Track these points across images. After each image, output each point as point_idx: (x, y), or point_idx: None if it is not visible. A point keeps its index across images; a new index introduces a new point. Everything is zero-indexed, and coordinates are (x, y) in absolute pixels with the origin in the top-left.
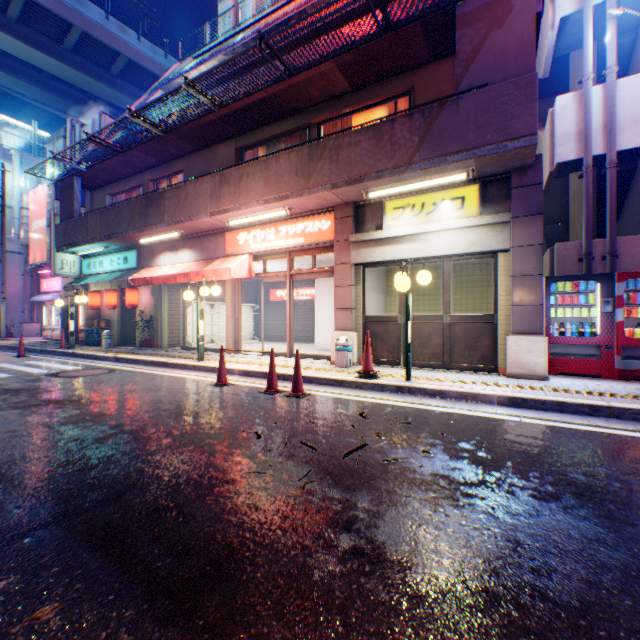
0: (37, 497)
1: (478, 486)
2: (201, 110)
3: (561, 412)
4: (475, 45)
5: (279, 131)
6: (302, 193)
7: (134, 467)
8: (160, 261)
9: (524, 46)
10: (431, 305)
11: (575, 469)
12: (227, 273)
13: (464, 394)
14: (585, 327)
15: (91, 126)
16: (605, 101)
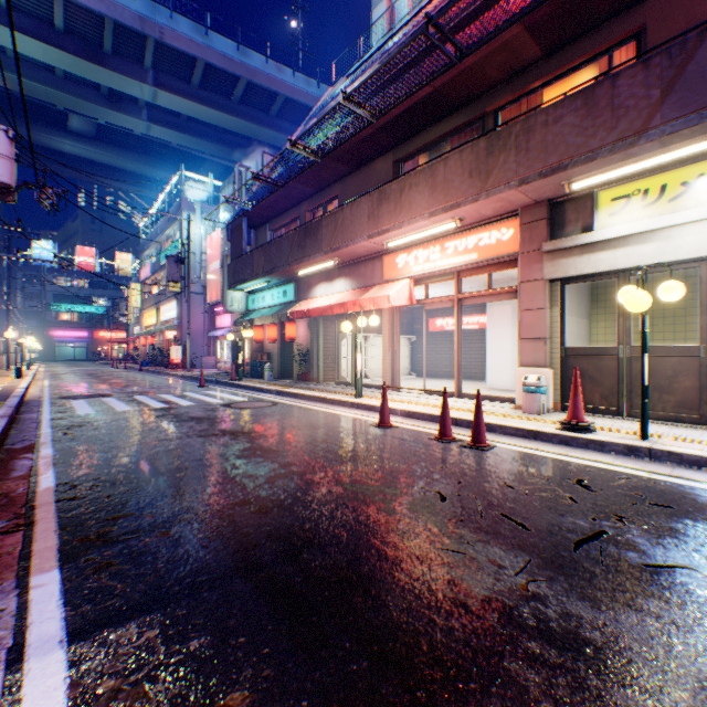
0: (220, 538)
1: None
2: (358, 125)
3: None
4: None
5: (444, 130)
6: (477, 197)
7: (307, 518)
8: (316, 292)
9: None
10: (665, 332)
11: None
12: (385, 301)
13: None
14: None
15: (254, 168)
16: None
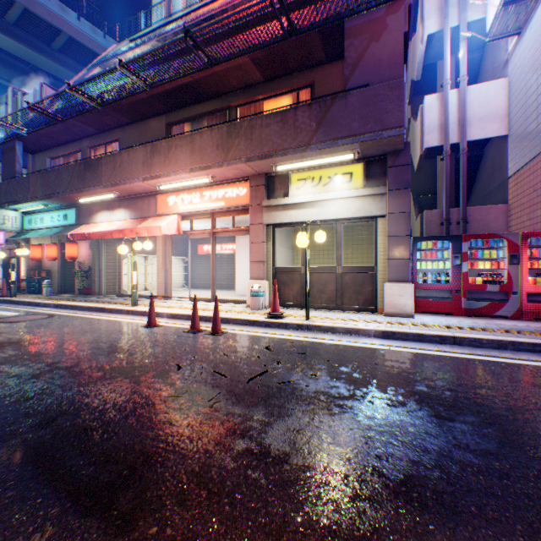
0: None
1: (348, 399)
2: (135, 89)
3: (420, 341)
4: (359, 53)
5: (204, 111)
6: (222, 164)
7: (67, 397)
8: (98, 219)
9: (395, 57)
10: (329, 258)
11: (421, 383)
12: (158, 230)
13: (349, 329)
14: (441, 276)
15: (32, 95)
16: (459, 102)
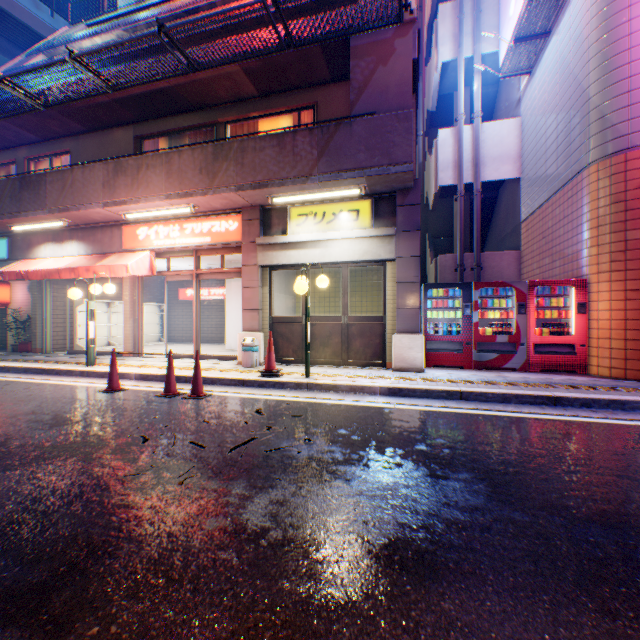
0: None
1: (343, 464)
2: (92, 89)
3: (427, 398)
4: (366, 76)
5: (185, 124)
6: (207, 192)
7: None
8: (40, 253)
9: (404, 85)
10: (337, 307)
11: (422, 442)
12: (124, 270)
13: (354, 387)
14: (453, 327)
15: None
16: (473, 139)
